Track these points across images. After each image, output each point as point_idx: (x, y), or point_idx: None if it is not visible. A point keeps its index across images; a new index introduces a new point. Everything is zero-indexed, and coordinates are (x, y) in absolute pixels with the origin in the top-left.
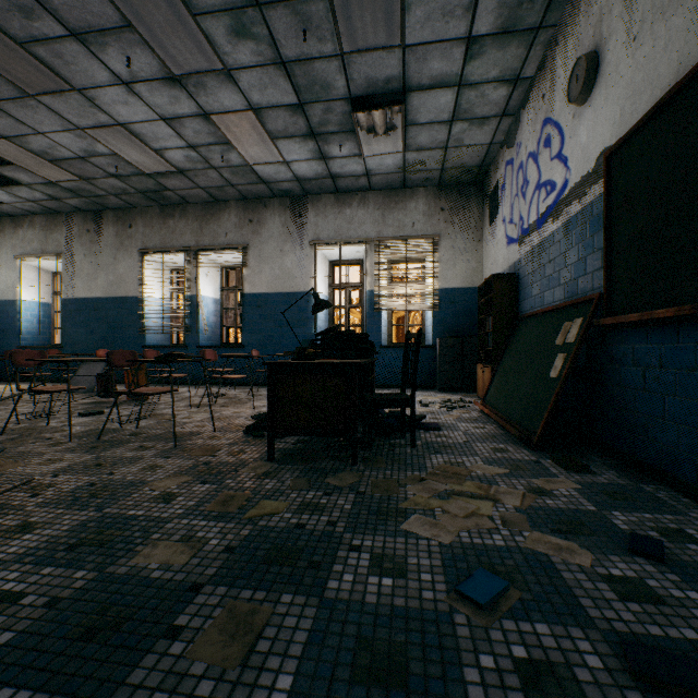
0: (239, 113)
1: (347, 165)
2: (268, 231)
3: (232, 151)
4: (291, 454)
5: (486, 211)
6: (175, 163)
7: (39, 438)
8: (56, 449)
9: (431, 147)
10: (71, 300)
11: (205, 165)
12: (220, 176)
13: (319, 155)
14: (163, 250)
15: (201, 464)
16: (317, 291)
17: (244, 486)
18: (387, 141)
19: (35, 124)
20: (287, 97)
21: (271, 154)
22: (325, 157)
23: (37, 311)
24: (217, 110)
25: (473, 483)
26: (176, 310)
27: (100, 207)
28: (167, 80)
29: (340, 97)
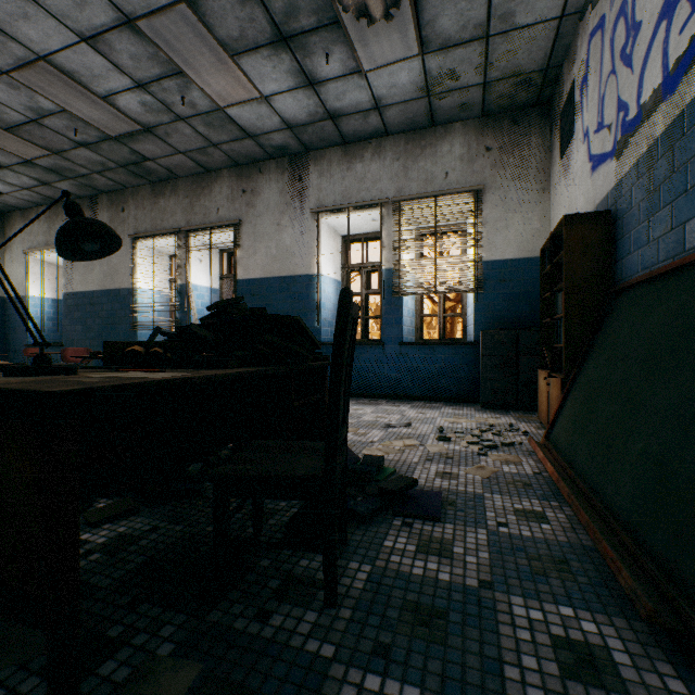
0: (170, 12)
1: (345, 92)
2: (264, 202)
3: (191, 86)
4: None
5: (556, 139)
6: (134, 116)
7: None
8: None
9: (463, 40)
10: (70, 294)
11: (170, 115)
12: (195, 131)
13: (302, 79)
14: (152, 233)
15: None
16: (321, 273)
17: None
18: (391, 32)
19: None
20: None
21: (240, 85)
22: (312, 82)
23: (47, 308)
24: (140, 10)
25: None
26: (166, 302)
27: (94, 191)
28: None
29: None
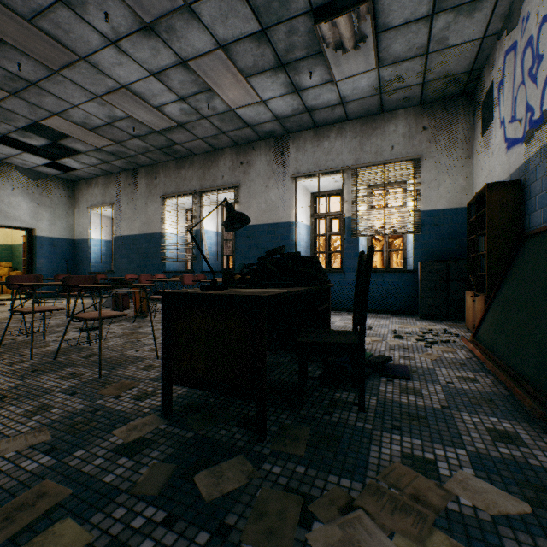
0: (210, 55)
1: (320, 95)
2: (256, 171)
3: (215, 97)
4: (199, 404)
5: (478, 121)
6: (174, 117)
7: (15, 354)
8: (5, 370)
9: (408, 57)
10: (119, 237)
11: (197, 116)
12: (212, 125)
13: (291, 88)
14: (176, 194)
15: (91, 409)
16: (298, 221)
17: (82, 470)
18: (358, 57)
19: (69, 99)
20: (249, 25)
21: (248, 95)
22: (298, 89)
23: (102, 246)
24: (191, 55)
25: (450, 546)
26: (186, 242)
27: (136, 166)
28: (142, 30)
29: (301, 11)
